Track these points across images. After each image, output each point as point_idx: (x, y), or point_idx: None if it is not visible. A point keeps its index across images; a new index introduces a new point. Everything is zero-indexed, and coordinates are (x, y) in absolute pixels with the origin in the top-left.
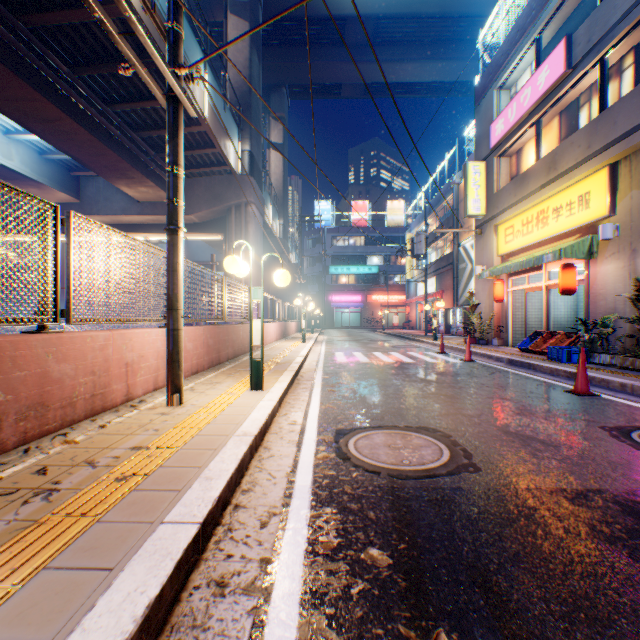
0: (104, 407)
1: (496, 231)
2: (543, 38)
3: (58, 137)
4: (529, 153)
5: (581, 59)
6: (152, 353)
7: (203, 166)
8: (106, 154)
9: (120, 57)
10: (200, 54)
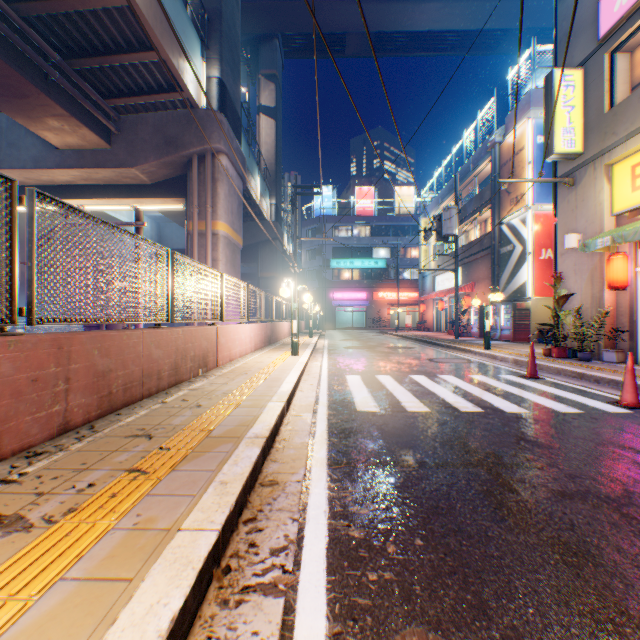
0: None
1: (609, 174)
2: None
3: None
4: None
5: None
6: None
7: (147, 93)
8: None
9: None
10: None
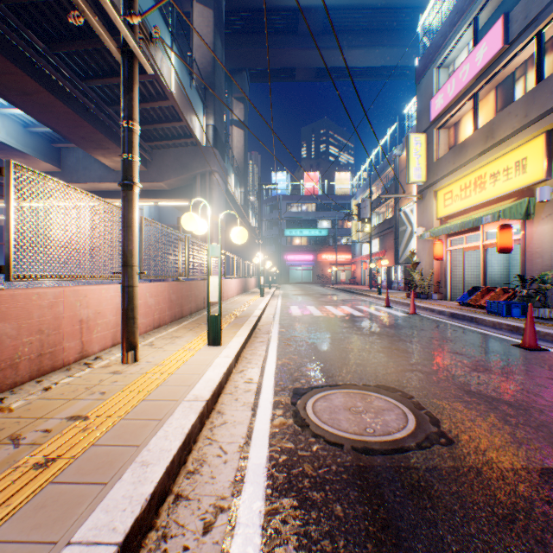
0: (54, 366)
1: (436, 196)
2: (480, 19)
3: (37, 109)
4: (466, 125)
5: (518, 35)
6: (110, 309)
7: (172, 138)
8: (82, 126)
9: (92, 34)
10: (167, 35)
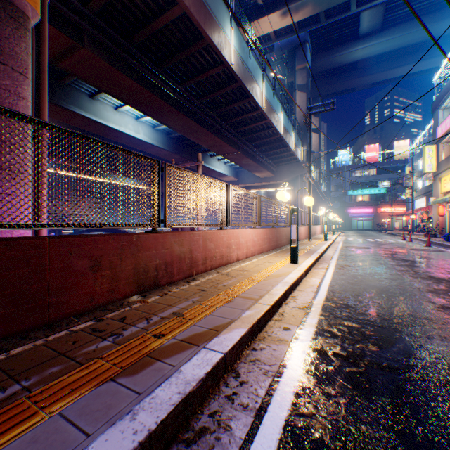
0: (299, 240)
1: (440, 180)
2: None
3: (247, 166)
4: None
5: None
6: (301, 232)
7: (286, 161)
8: (258, 168)
9: (270, 143)
10: (292, 128)
